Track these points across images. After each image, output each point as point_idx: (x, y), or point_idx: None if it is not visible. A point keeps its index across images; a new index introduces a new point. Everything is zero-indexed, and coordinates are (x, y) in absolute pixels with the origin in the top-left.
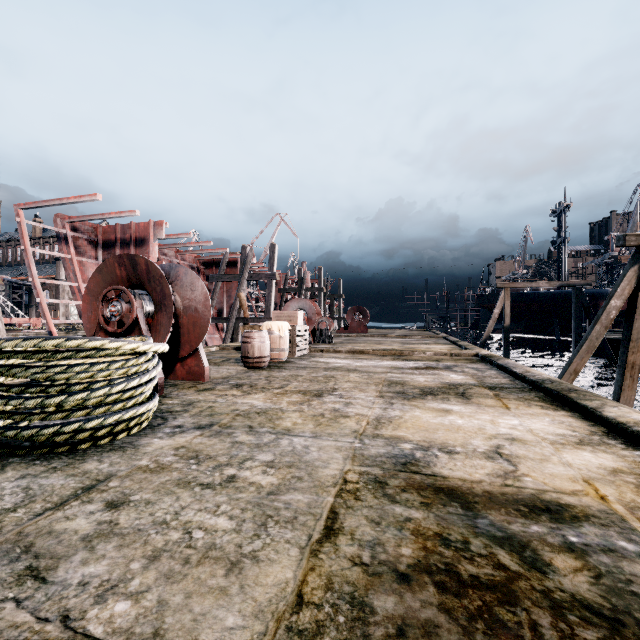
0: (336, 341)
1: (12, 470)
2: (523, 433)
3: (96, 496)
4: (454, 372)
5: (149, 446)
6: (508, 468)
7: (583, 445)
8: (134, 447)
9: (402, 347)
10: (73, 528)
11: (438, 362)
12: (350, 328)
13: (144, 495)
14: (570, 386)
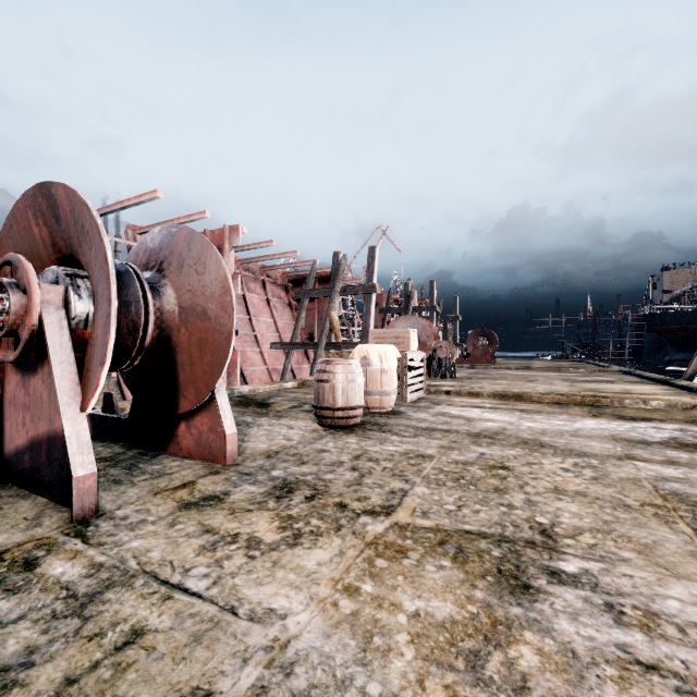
0: (459, 375)
1: None
2: None
3: None
4: None
5: None
6: None
7: None
8: None
9: (576, 387)
10: None
11: None
12: (471, 357)
13: None
14: None
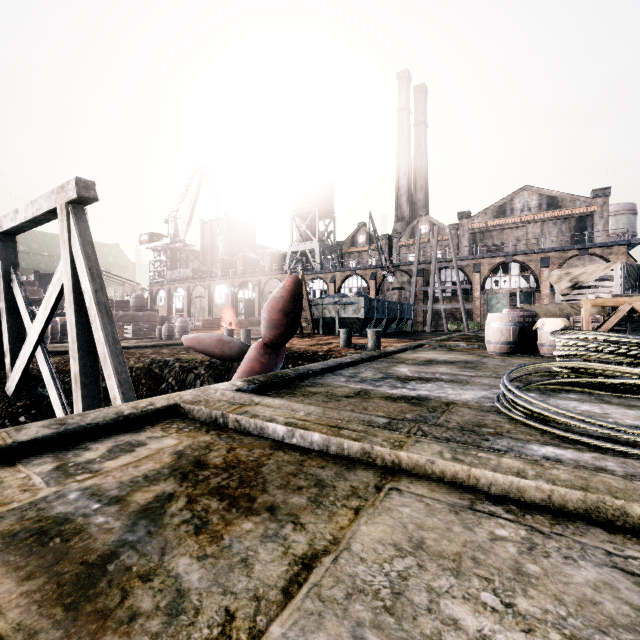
0: None
1: None
2: None
3: None
4: None
5: None
6: None
7: None
8: None
9: None
10: None
11: None
12: None
13: None
14: None
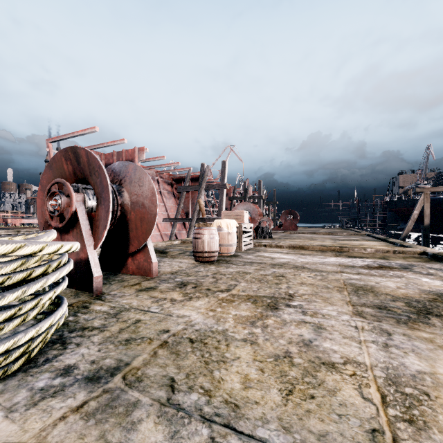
0: (274, 237)
1: None
2: None
3: None
4: (421, 274)
5: None
6: None
7: None
8: None
9: (335, 243)
10: None
11: (387, 260)
12: (283, 227)
13: None
14: None
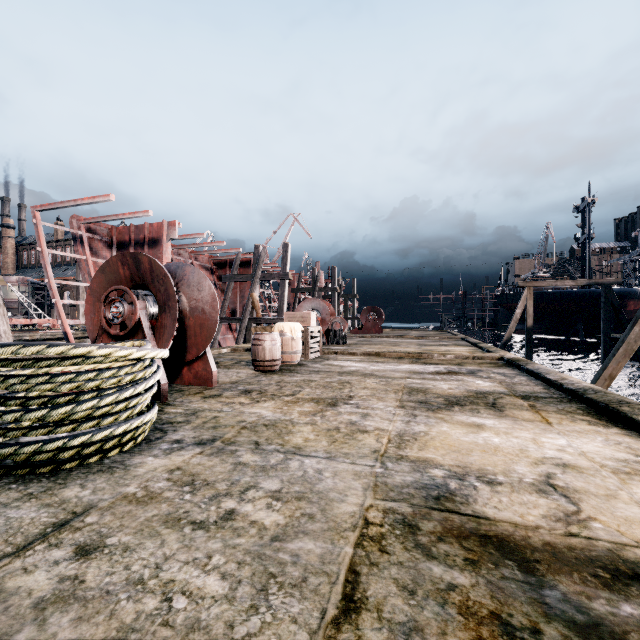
0: (350, 342)
1: None
2: (575, 457)
3: (67, 537)
4: (479, 378)
5: (141, 467)
6: (568, 508)
7: None
8: (124, 468)
9: (420, 349)
10: (28, 586)
11: (460, 366)
12: (364, 329)
13: (123, 537)
14: (619, 397)
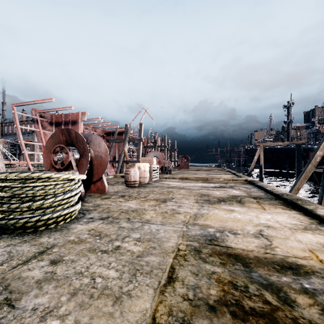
0: (173, 173)
1: (3, 242)
2: (273, 223)
3: (45, 257)
4: (235, 189)
5: (75, 229)
6: (267, 243)
7: (307, 230)
8: (67, 229)
9: (207, 176)
10: (32, 275)
11: (226, 184)
12: (180, 166)
13: (71, 256)
14: (297, 197)
